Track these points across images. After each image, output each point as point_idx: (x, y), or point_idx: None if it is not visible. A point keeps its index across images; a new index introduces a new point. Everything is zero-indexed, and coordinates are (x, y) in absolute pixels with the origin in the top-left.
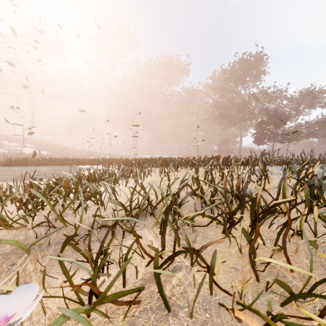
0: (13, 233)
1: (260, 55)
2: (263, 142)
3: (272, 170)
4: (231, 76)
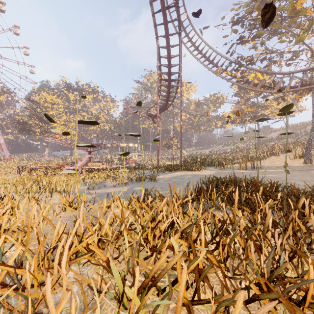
0: None
1: None
2: None
3: None
4: None
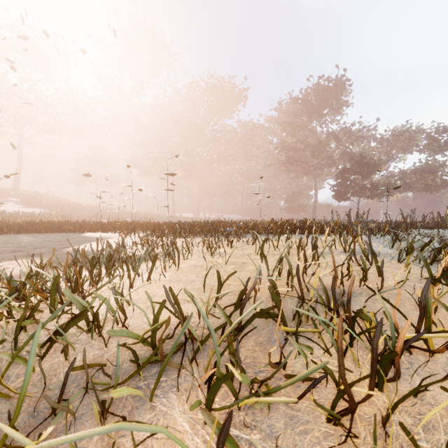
0: None
1: (341, 80)
2: (345, 198)
3: (374, 247)
4: (303, 107)
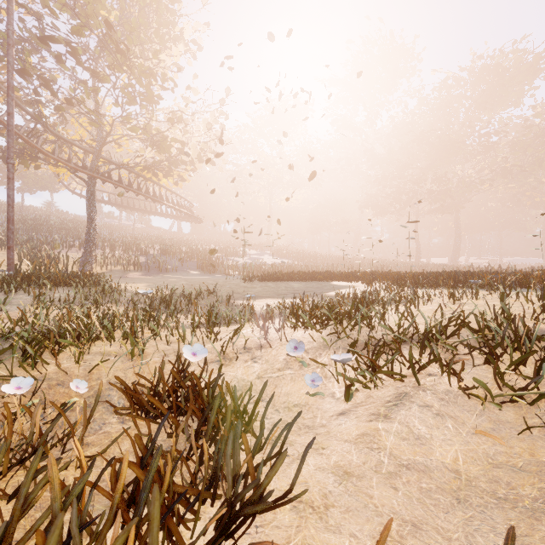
0: (315, 337)
1: None
2: None
3: None
4: None
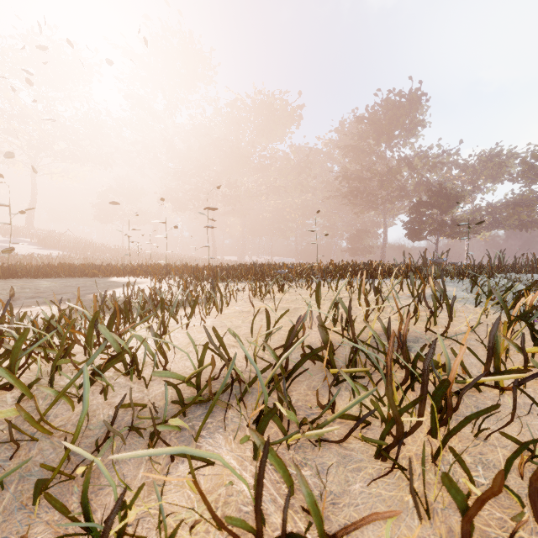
0: None
1: (415, 94)
2: (421, 237)
3: (449, 292)
4: (369, 128)
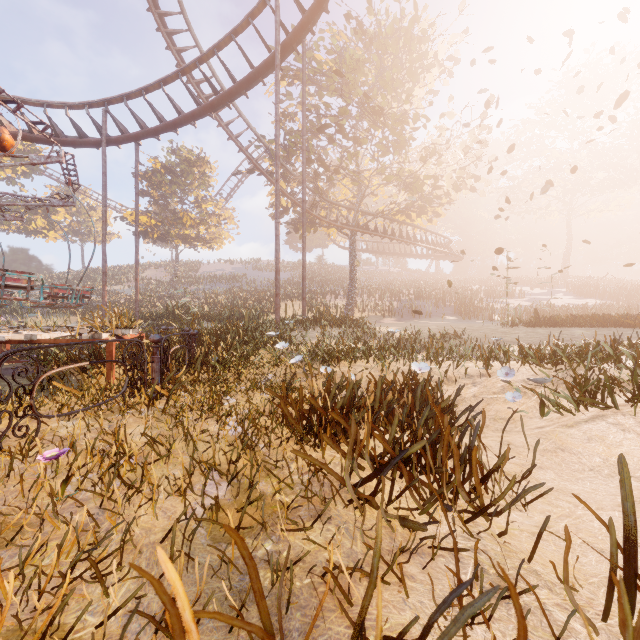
0: (541, 373)
1: None
2: None
3: None
4: None
